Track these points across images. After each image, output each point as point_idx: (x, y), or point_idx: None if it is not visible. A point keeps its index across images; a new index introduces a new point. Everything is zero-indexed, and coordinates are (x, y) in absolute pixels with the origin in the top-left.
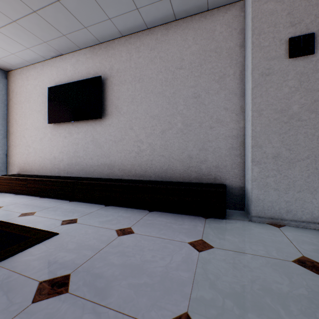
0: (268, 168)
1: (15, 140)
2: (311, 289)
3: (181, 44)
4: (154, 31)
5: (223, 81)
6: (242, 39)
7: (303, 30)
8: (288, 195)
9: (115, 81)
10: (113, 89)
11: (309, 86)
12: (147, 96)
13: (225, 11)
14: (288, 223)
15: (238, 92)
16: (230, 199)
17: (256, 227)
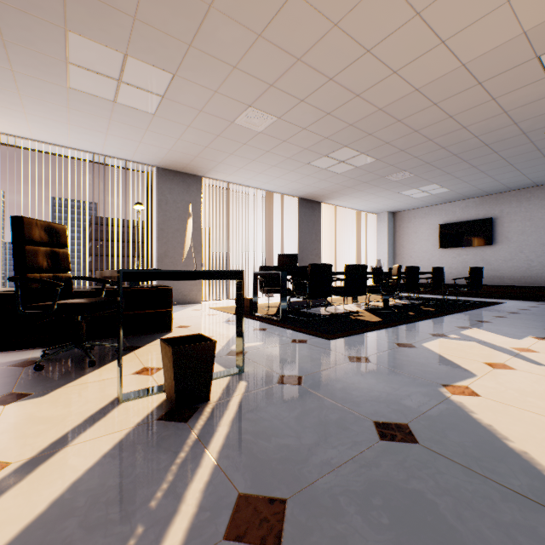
0: None
1: (401, 259)
2: None
3: None
4: (543, 187)
5: None
6: None
7: None
8: None
9: (504, 220)
10: (502, 226)
11: None
12: (536, 230)
13: None
14: None
15: None
16: None
17: None
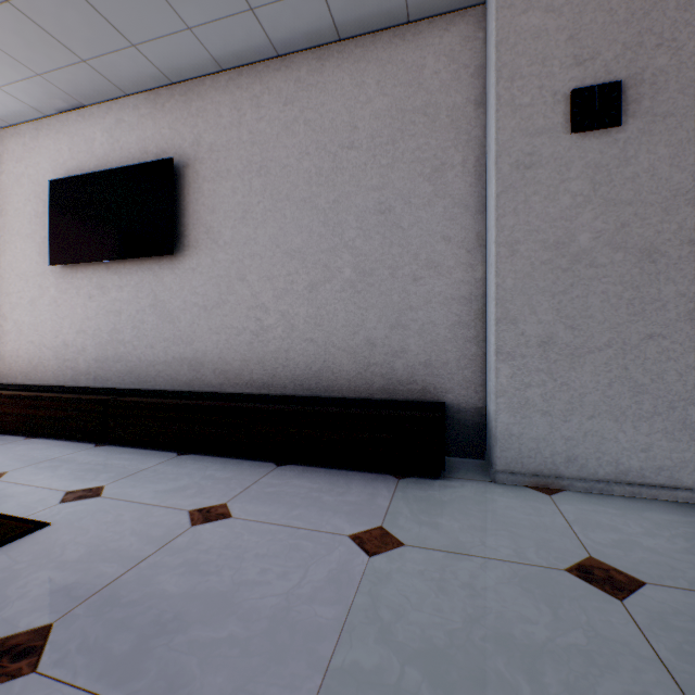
0: (530, 368)
1: None
2: (595, 633)
3: (352, 94)
4: (292, 61)
5: (440, 178)
6: (480, 89)
7: (600, 75)
8: (570, 424)
9: (205, 172)
10: (201, 190)
11: (612, 194)
12: (277, 207)
13: (445, 27)
14: (570, 485)
15: (472, 203)
16: (454, 435)
17: (503, 494)
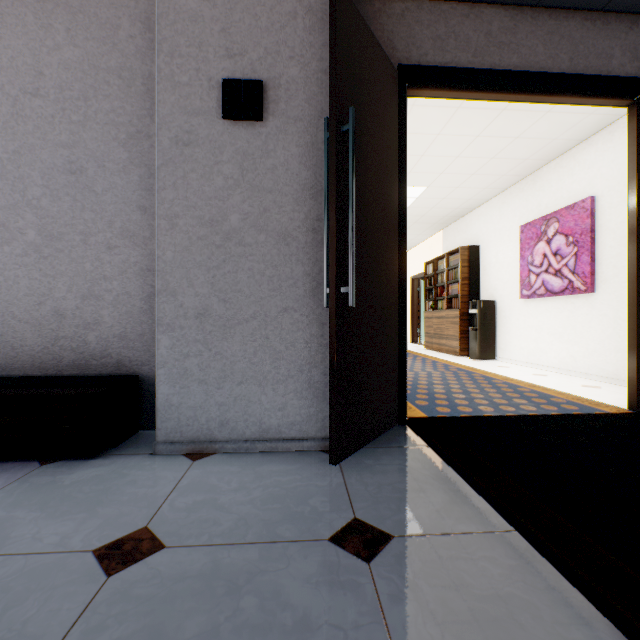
0: (189, 339)
1: None
2: (18, 632)
3: (37, 35)
4: None
5: (136, 146)
6: None
7: (248, 71)
8: (223, 391)
9: None
10: None
11: (257, 181)
12: None
13: None
14: (222, 447)
15: None
16: (151, 408)
17: (146, 467)
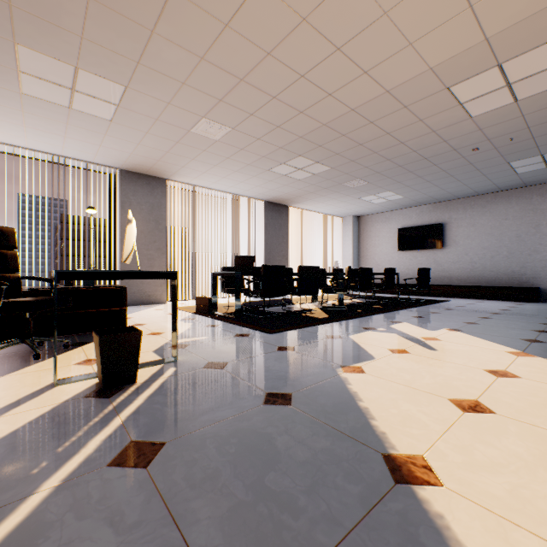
0: None
1: (365, 261)
2: None
3: (506, 205)
4: (484, 196)
5: (537, 228)
6: None
7: None
8: None
9: (453, 226)
10: (451, 231)
11: None
12: (479, 235)
13: (539, 188)
14: None
15: None
16: (543, 296)
17: None
